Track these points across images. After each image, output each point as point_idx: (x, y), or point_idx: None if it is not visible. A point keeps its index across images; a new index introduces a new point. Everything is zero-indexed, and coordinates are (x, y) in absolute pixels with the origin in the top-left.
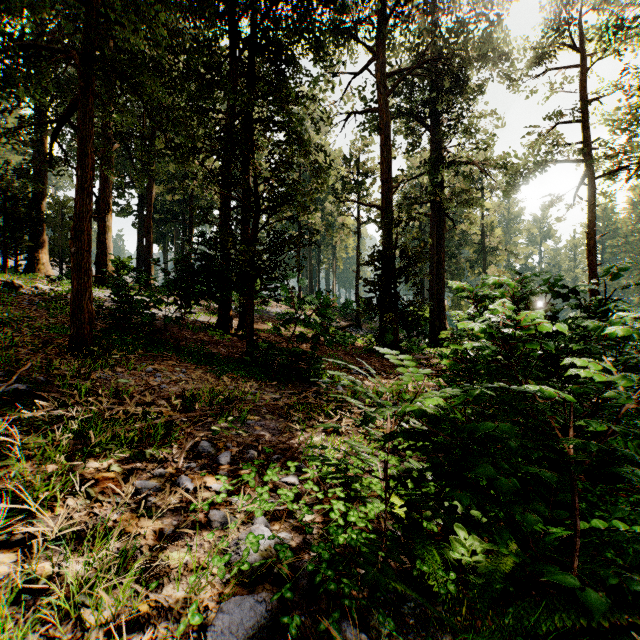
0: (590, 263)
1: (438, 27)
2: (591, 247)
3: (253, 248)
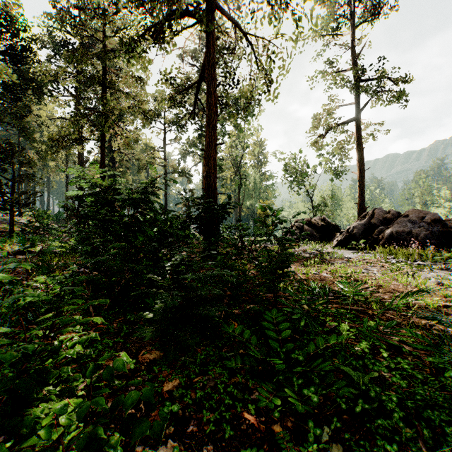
0: (165, 203)
1: (107, 98)
2: (165, 198)
3: (16, 197)
